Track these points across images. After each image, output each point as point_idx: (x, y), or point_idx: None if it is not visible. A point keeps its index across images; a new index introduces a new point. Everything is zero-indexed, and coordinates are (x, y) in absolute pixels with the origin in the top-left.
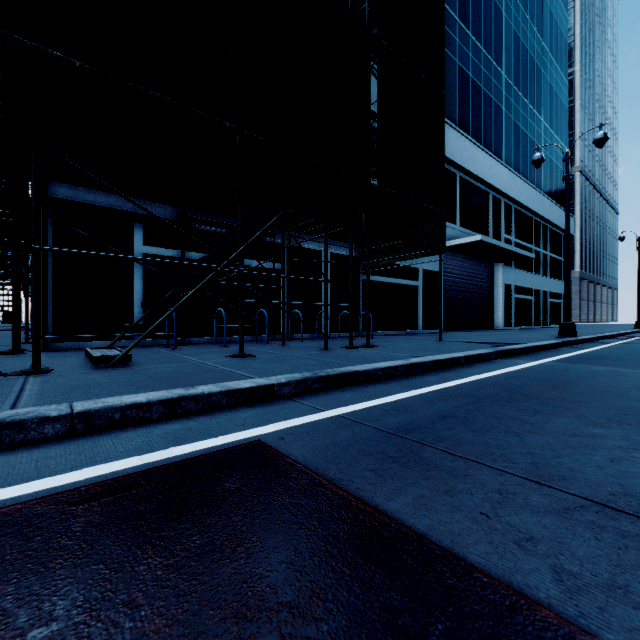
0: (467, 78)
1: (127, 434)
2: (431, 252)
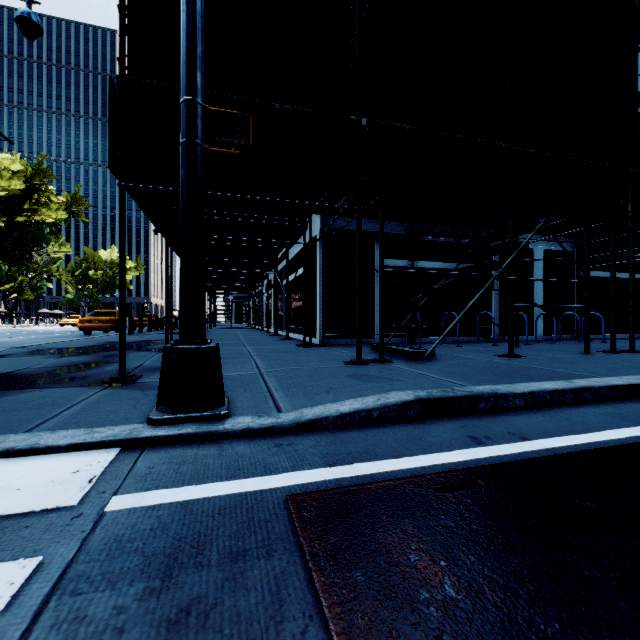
0: None
1: (568, 412)
2: None
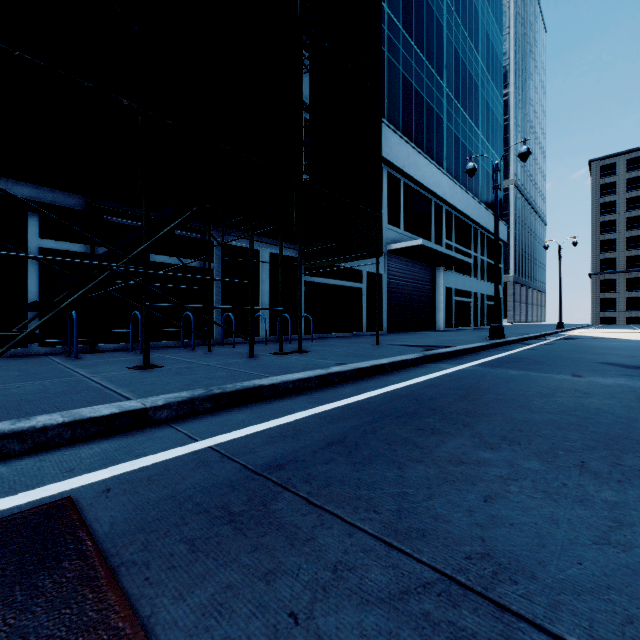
0: (410, 86)
1: None
2: (369, 255)
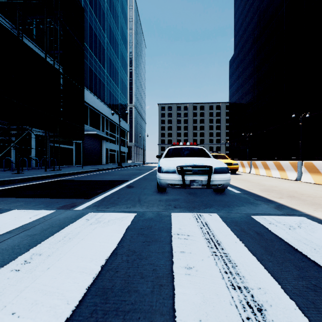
0: (92, 71)
1: (30, 182)
2: (79, 139)
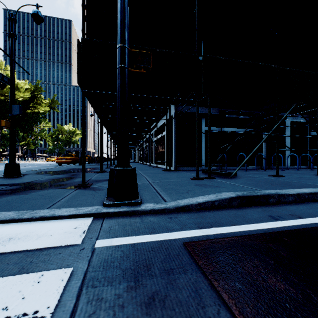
0: None
1: None
2: None
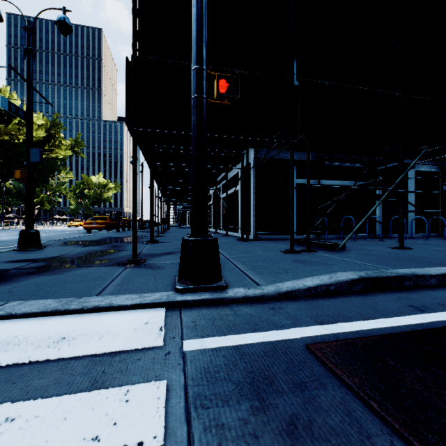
0: None
1: None
2: None
